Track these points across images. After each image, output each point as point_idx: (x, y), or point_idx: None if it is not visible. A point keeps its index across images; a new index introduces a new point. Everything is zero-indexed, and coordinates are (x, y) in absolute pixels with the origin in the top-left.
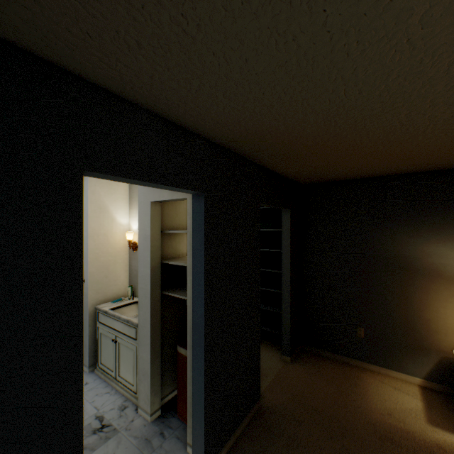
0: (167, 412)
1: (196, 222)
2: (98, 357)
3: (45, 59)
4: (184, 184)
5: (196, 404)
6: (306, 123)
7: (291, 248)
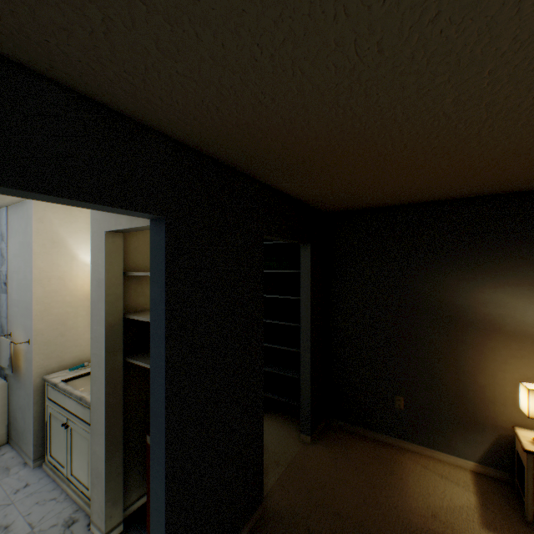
0: (132, 527)
1: (156, 260)
2: (48, 446)
3: None
4: (126, 202)
5: (156, 530)
6: (310, 112)
7: (313, 295)
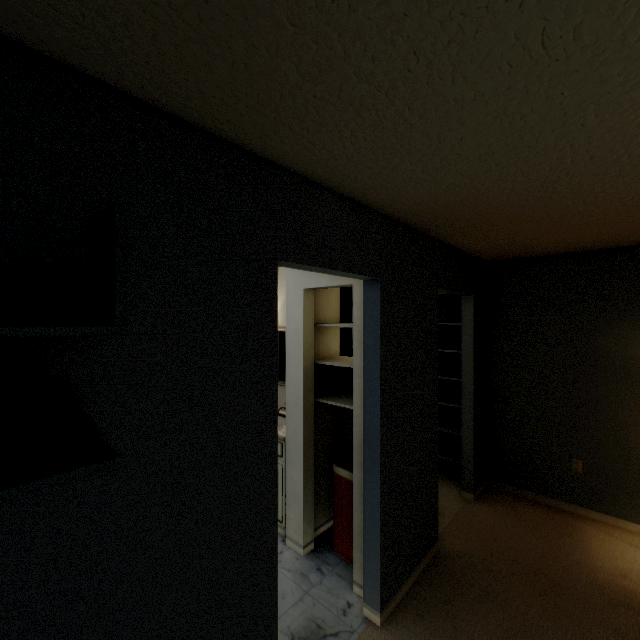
0: (320, 547)
1: (369, 313)
2: None
3: (251, 151)
4: (361, 269)
5: (369, 532)
6: (514, 192)
7: (475, 348)
